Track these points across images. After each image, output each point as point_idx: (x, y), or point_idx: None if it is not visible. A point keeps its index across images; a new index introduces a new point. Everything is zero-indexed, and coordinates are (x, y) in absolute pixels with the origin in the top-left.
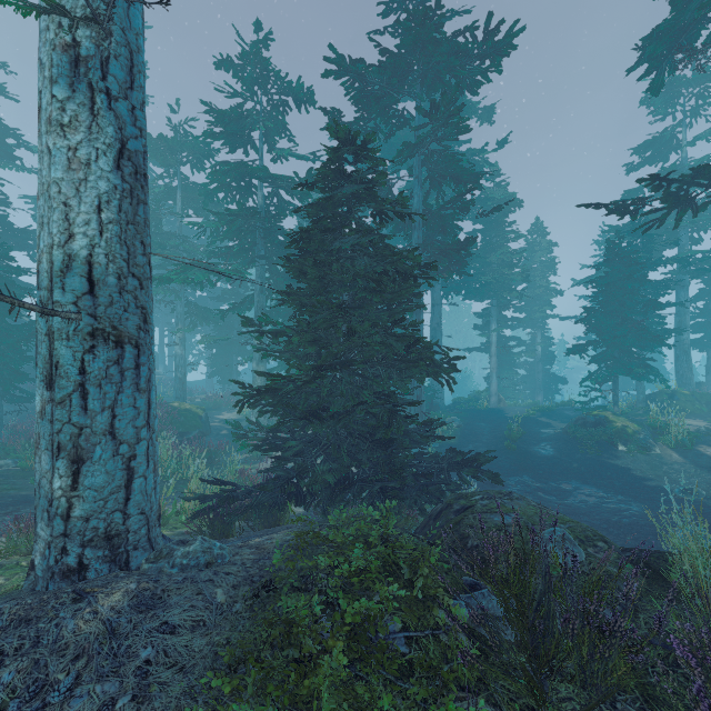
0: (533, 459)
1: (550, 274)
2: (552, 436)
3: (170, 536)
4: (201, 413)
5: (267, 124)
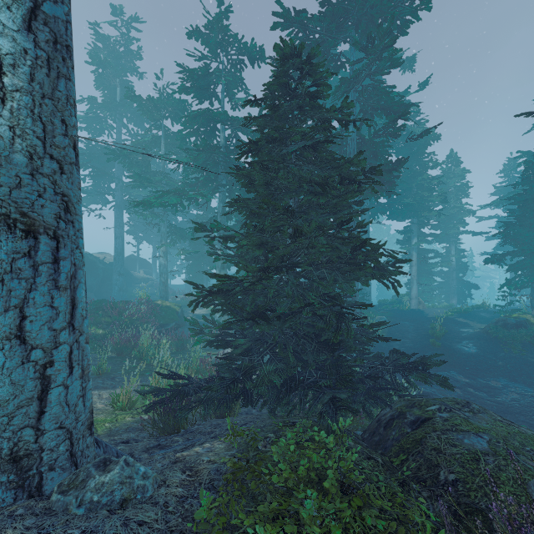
0: (458, 355)
1: (463, 197)
2: (472, 334)
3: (130, 423)
4: (178, 309)
5: (227, 80)
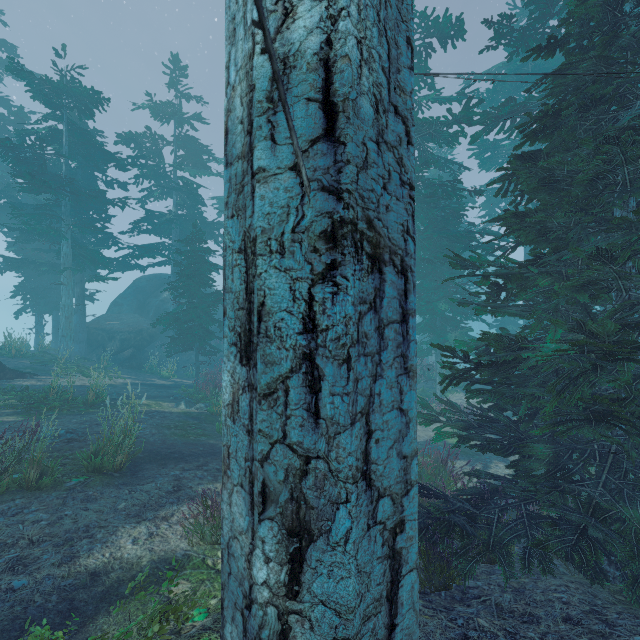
0: None
1: None
2: None
3: None
4: None
5: None
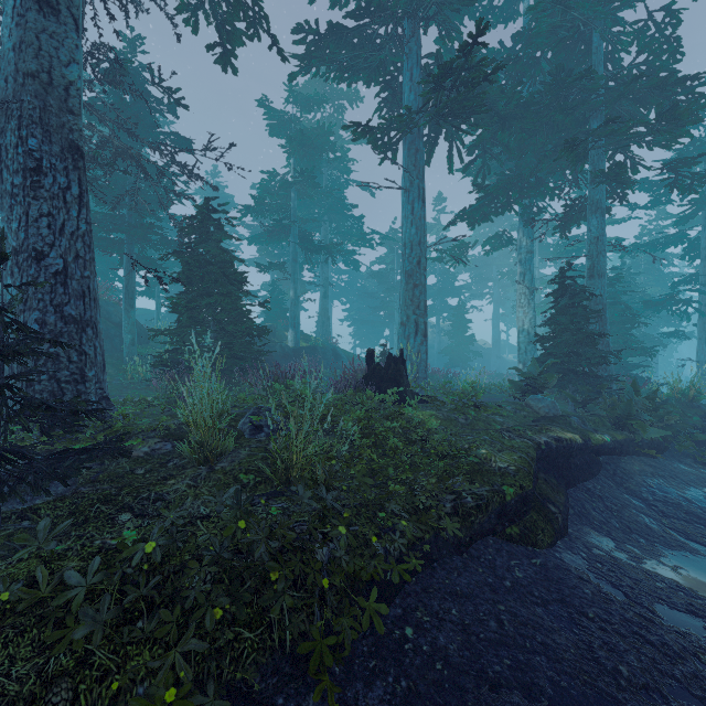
0: None
1: None
2: None
3: None
4: None
5: None
